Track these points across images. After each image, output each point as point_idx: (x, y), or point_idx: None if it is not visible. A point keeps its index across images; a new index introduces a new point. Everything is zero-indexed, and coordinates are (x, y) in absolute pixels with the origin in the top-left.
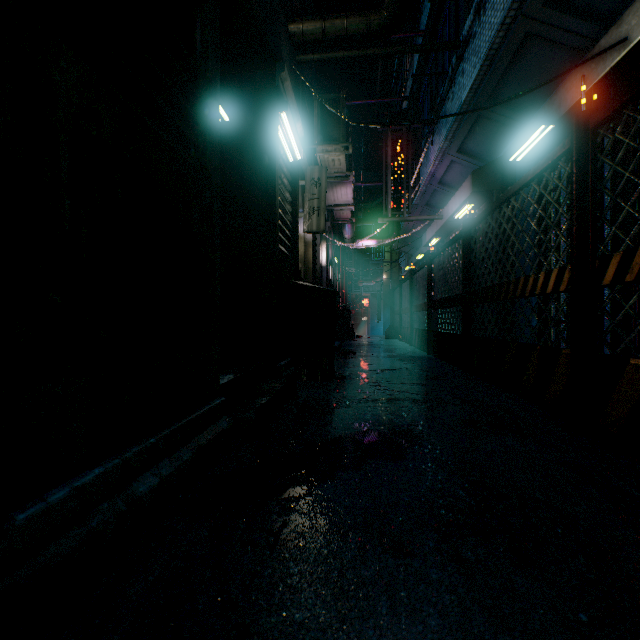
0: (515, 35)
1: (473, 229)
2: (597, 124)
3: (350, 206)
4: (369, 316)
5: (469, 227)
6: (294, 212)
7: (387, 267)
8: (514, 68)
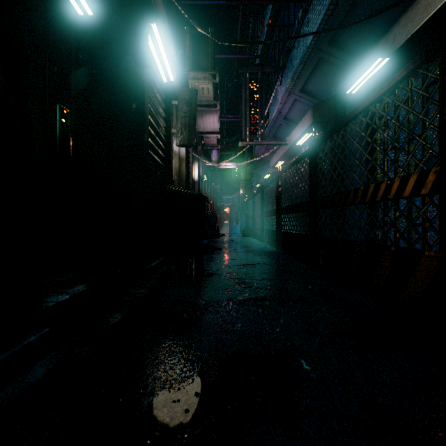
0: None
1: (318, 147)
2: None
3: (216, 134)
4: (230, 220)
5: (315, 146)
6: (168, 127)
7: (243, 184)
8: (353, 14)
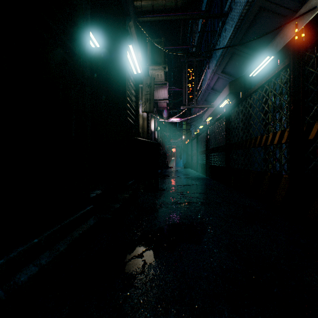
0: (254, 8)
1: (231, 111)
2: (305, 49)
3: (166, 100)
4: (175, 157)
5: (229, 110)
6: (137, 101)
7: (184, 132)
8: (252, 27)
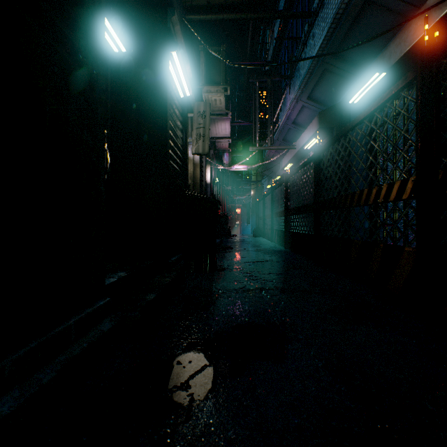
0: (356, 2)
1: (322, 154)
2: (442, 54)
3: (228, 139)
4: (241, 220)
5: (319, 152)
6: (184, 137)
7: (254, 186)
8: (353, 31)
